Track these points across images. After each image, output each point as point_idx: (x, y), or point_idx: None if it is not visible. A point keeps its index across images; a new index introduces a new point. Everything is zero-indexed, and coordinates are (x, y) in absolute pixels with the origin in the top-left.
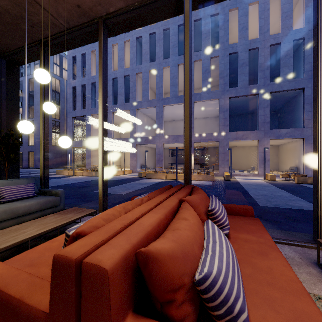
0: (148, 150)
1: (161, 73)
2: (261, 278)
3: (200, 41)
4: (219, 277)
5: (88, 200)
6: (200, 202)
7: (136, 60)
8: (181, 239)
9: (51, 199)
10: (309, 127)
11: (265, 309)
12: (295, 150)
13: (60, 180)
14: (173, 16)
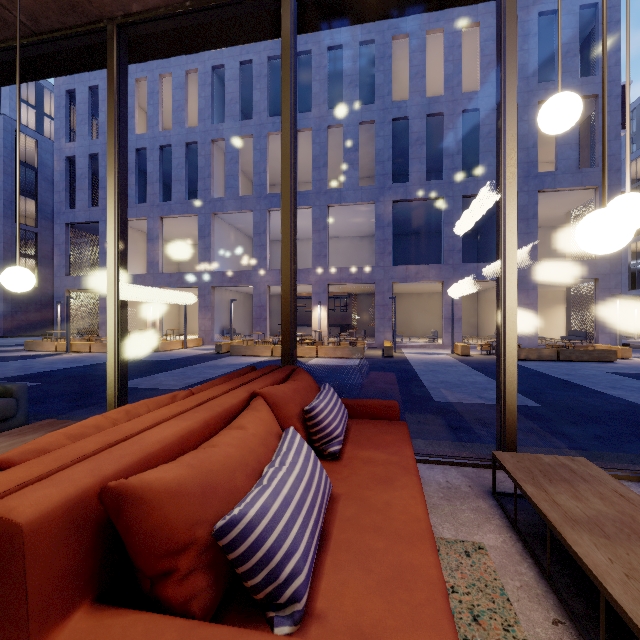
0: (239, 298)
1: (265, 144)
2: (366, 522)
3: (341, 89)
4: (260, 522)
5: (94, 405)
6: (293, 396)
7: (211, 113)
8: (209, 462)
9: None
10: (524, 261)
11: (352, 569)
12: None
13: (34, 363)
14: (267, 39)
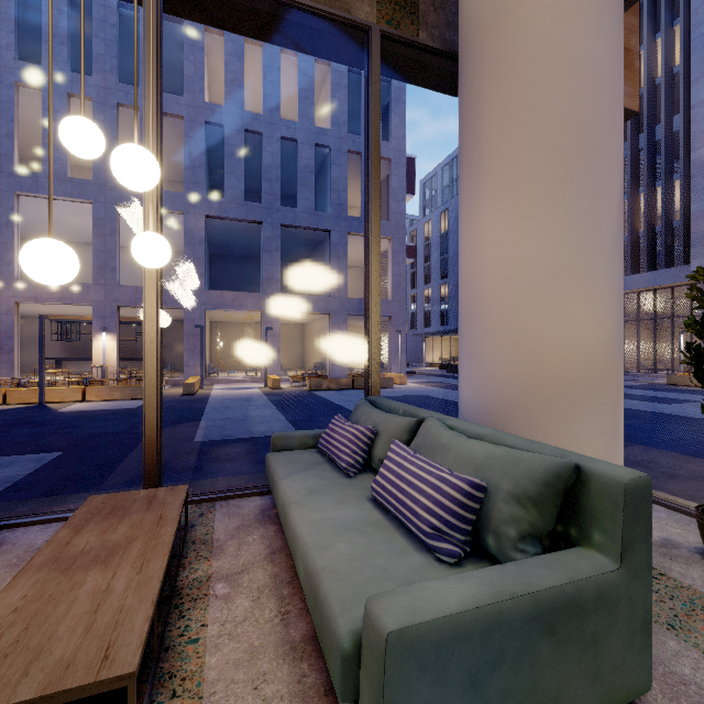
0: None
1: (9, 96)
2: None
3: None
4: None
5: None
6: None
7: None
8: None
9: None
10: (336, 297)
11: None
12: (322, 334)
13: None
14: None
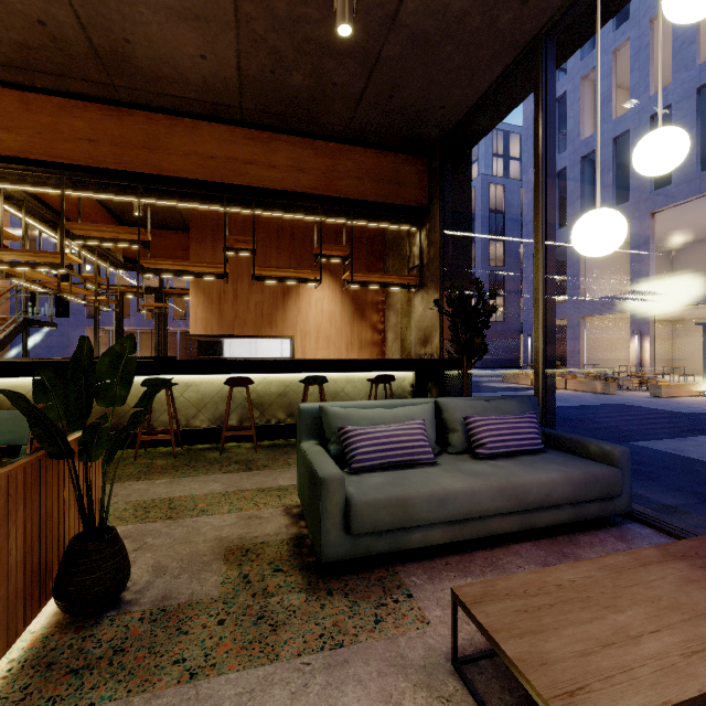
0: None
1: None
2: None
3: None
4: None
5: (637, 474)
6: None
7: None
8: None
9: (597, 473)
10: None
11: None
12: None
13: None
14: None
